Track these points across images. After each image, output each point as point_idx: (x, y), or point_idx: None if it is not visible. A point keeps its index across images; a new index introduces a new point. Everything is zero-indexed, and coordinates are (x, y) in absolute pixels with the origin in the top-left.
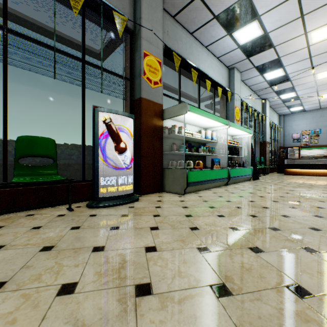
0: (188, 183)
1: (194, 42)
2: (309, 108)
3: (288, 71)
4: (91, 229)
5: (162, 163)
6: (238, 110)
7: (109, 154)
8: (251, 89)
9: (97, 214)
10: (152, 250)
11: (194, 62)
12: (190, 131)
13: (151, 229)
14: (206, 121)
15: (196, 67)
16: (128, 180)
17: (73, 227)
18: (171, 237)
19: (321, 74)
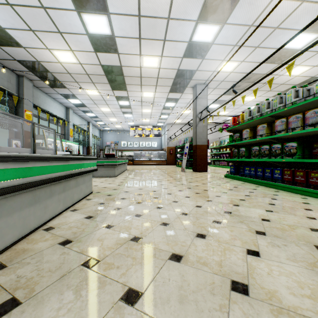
0: None
1: (47, 96)
2: (113, 129)
3: (97, 115)
4: None
5: None
6: (72, 130)
7: None
8: (80, 117)
9: None
10: None
11: (47, 107)
12: None
13: None
14: None
15: (49, 111)
16: None
17: None
18: None
19: (111, 119)
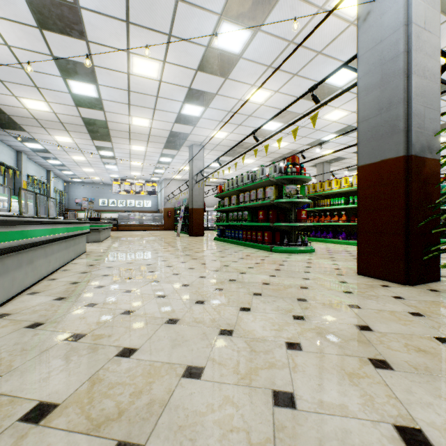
0: None
1: None
2: (87, 181)
3: (65, 163)
4: None
5: None
6: (26, 183)
7: None
8: (37, 163)
9: None
10: None
11: None
12: None
13: None
14: (5, 198)
15: None
16: None
17: None
18: None
19: (86, 169)
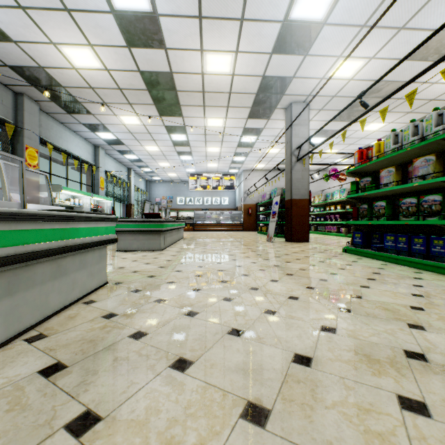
0: None
1: (64, 128)
2: (165, 179)
3: (141, 158)
4: None
5: None
6: (103, 180)
7: None
8: (117, 160)
9: None
10: None
11: (64, 144)
12: (62, 200)
13: None
14: (74, 193)
15: (66, 150)
16: None
17: None
18: None
19: (162, 164)
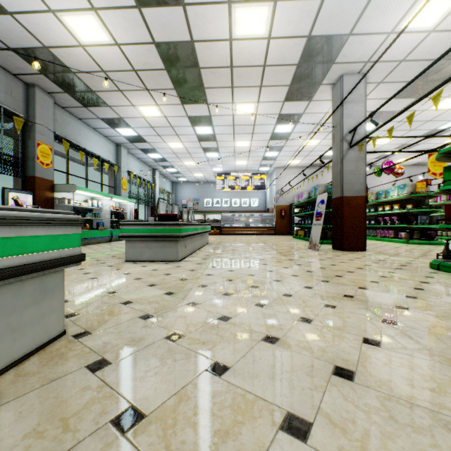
0: None
1: (82, 125)
2: (192, 180)
3: (165, 157)
4: None
5: None
6: (125, 181)
7: None
8: (140, 160)
9: None
10: None
11: (82, 142)
12: (78, 201)
13: None
14: (92, 194)
15: (84, 147)
16: None
17: None
18: None
19: (187, 163)
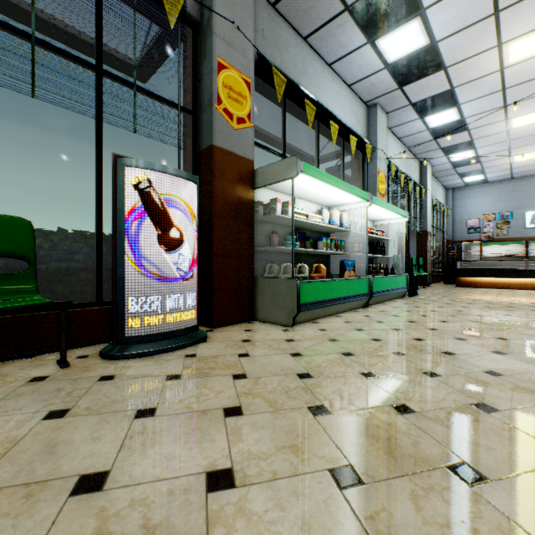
0: (300, 305)
1: (309, 54)
2: (494, 177)
3: (466, 113)
4: (91, 418)
5: (253, 268)
6: (383, 177)
7: (146, 251)
8: (402, 144)
9: (116, 375)
10: (222, 484)
11: (309, 90)
12: (303, 211)
13: (226, 413)
14: (331, 194)
15: (314, 99)
16: (186, 301)
17: (52, 411)
18: (270, 439)
19: (518, 120)
